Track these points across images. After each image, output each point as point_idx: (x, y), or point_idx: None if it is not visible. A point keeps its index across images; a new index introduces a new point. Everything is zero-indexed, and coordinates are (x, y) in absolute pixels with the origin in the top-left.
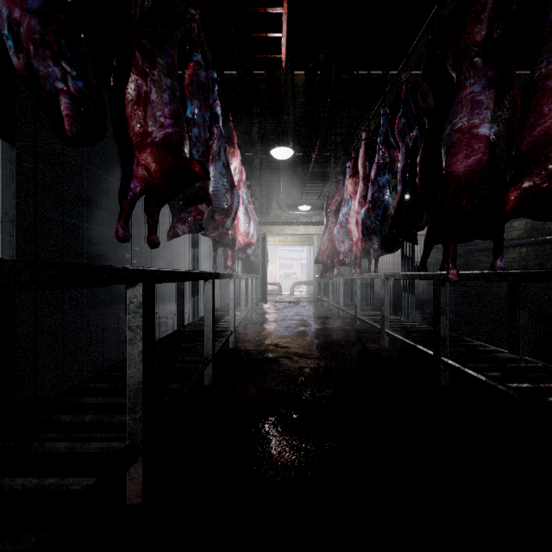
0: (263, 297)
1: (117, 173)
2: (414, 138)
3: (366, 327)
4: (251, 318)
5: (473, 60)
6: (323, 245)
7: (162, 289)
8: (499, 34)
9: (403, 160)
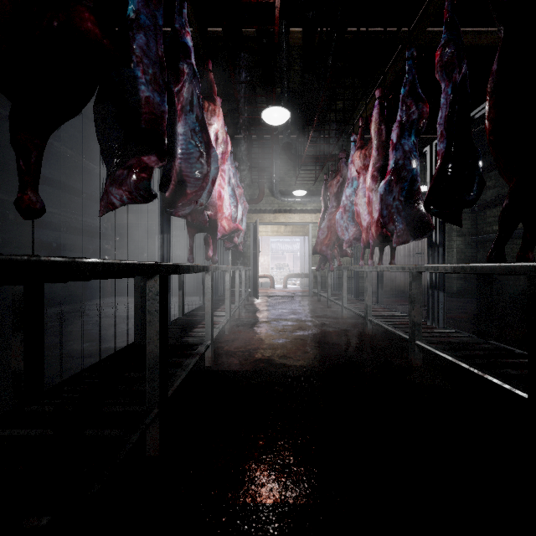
0: (254, 292)
1: (94, 156)
2: (461, 76)
3: (379, 330)
4: (239, 318)
5: None
6: (321, 233)
7: None
8: None
9: (447, 106)
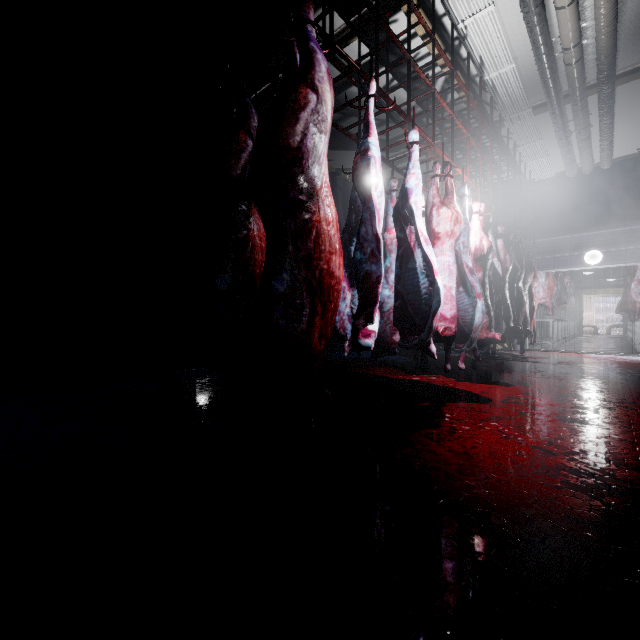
0: (579, 333)
1: None
2: None
3: None
4: (571, 339)
5: (631, 277)
6: (618, 304)
7: None
8: None
9: None
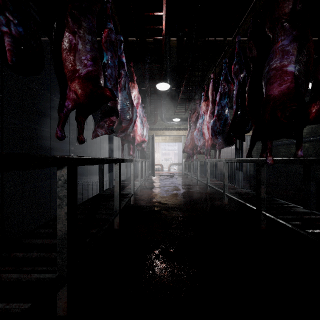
0: (152, 173)
1: None
2: (243, 76)
3: (213, 191)
4: (144, 185)
5: (283, 24)
6: (187, 142)
7: (92, 168)
8: (300, 7)
9: (236, 90)
